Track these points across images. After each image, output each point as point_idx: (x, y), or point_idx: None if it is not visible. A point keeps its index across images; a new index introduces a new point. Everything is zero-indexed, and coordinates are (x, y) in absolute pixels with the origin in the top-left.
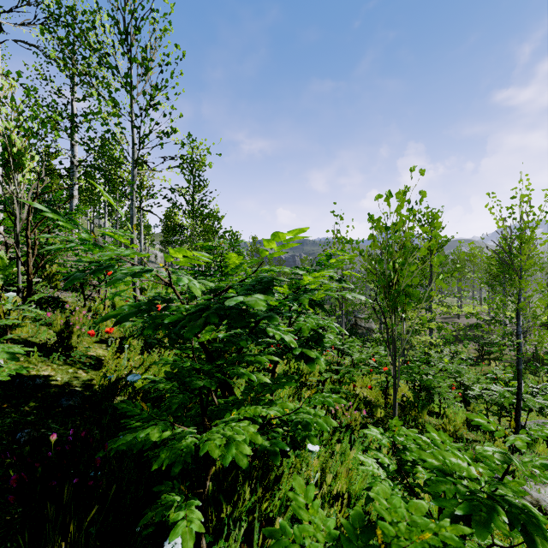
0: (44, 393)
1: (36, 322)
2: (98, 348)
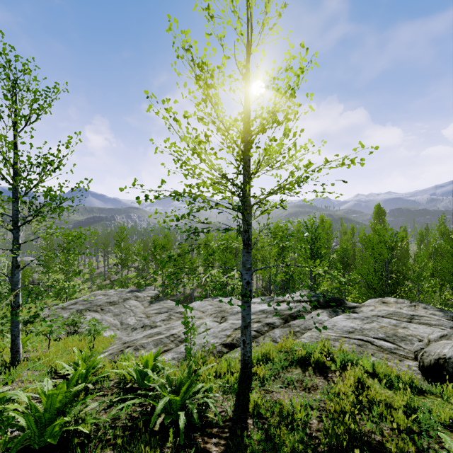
0: None
1: None
2: None
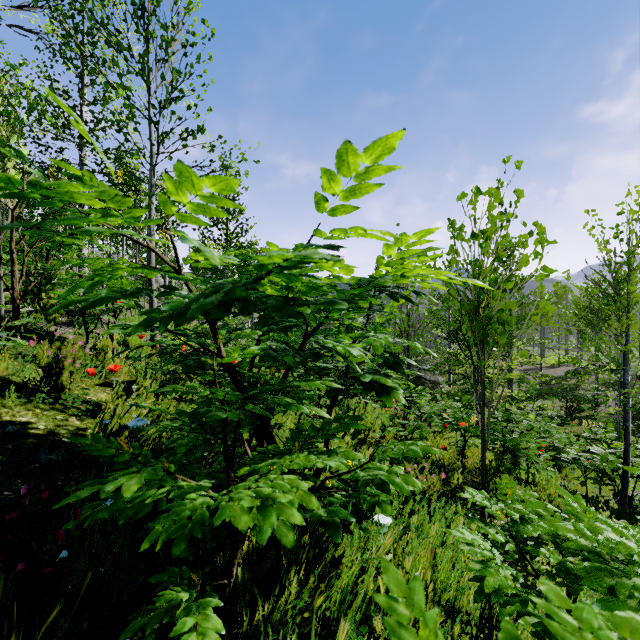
0: (16, 444)
1: (21, 358)
2: (101, 391)
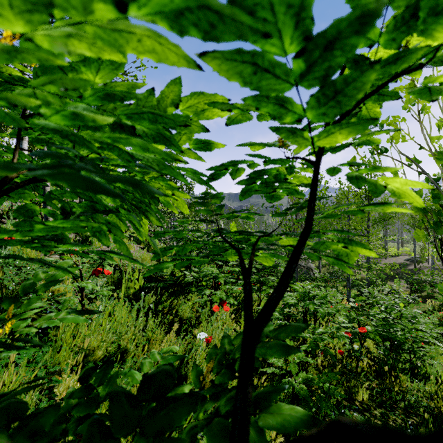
0: None
1: None
2: None
